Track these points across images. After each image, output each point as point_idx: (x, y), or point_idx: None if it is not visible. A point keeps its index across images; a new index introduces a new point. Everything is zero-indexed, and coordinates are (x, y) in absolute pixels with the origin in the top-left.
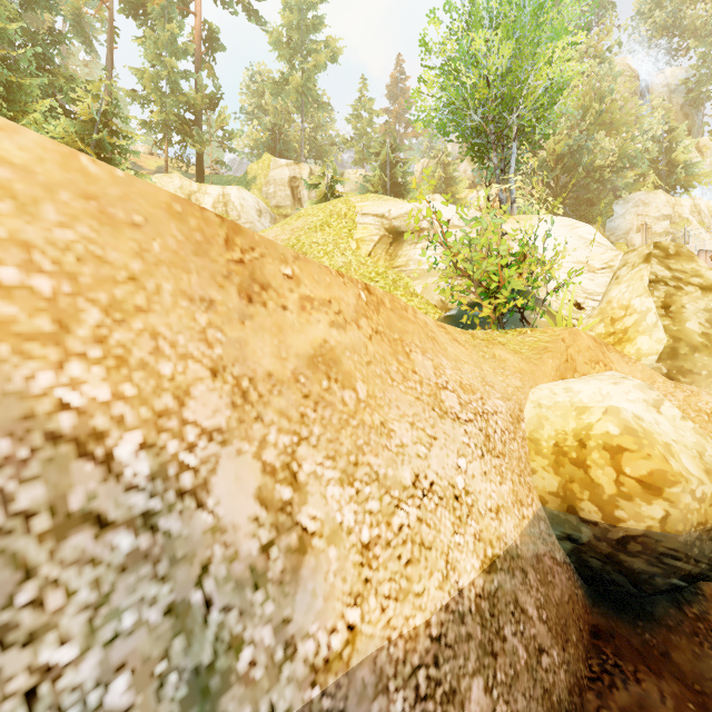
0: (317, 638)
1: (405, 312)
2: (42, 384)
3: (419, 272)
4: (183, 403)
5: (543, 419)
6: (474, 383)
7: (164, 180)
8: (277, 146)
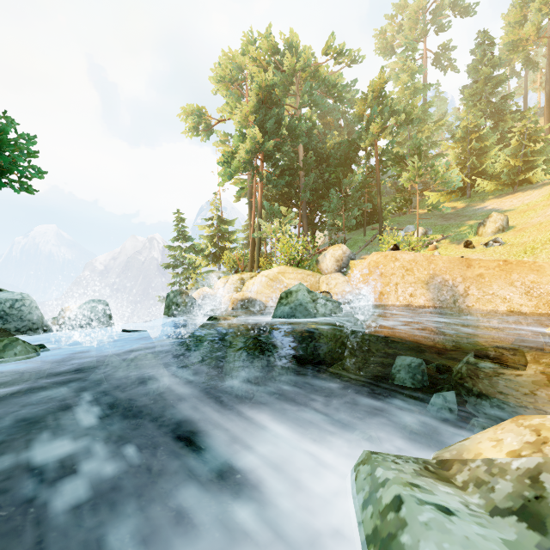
0: (467, 303)
1: (523, 264)
2: (444, 276)
3: None
4: (456, 279)
5: None
6: (543, 281)
7: None
8: None
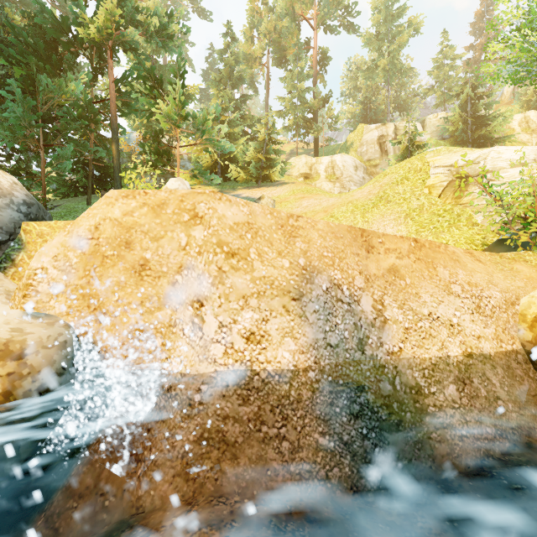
0: (389, 345)
1: (438, 248)
2: (332, 274)
3: (481, 206)
4: (353, 280)
5: (531, 304)
6: (480, 282)
7: (296, 161)
8: (368, 113)
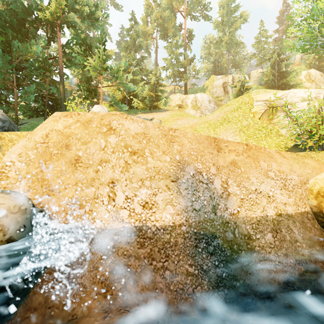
0: (231, 209)
1: (260, 149)
2: (196, 165)
3: (284, 124)
4: (209, 169)
5: (316, 184)
6: (285, 170)
7: (173, 97)
8: (216, 69)
